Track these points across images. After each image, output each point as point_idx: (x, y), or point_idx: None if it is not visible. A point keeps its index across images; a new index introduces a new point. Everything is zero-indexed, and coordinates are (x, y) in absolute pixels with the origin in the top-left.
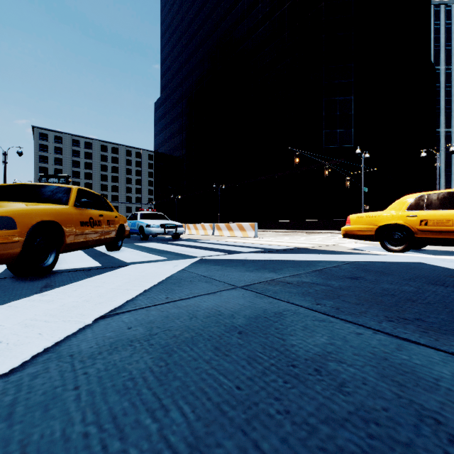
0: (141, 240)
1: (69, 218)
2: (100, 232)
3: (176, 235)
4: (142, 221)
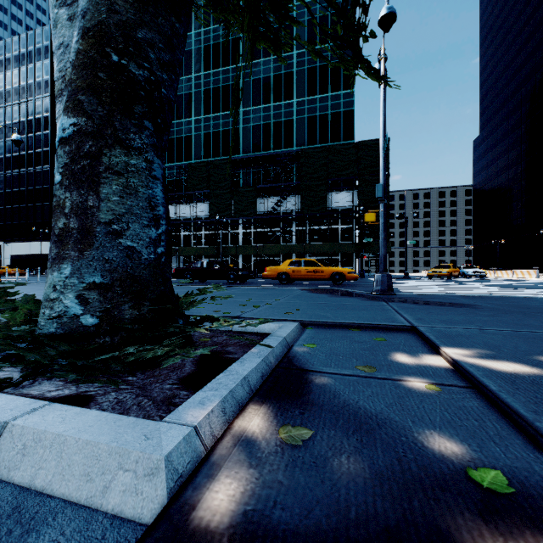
0: (463, 278)
1: (452, 271)
2: (455, 273)
3: (481, 276)
4: (464, 270)
